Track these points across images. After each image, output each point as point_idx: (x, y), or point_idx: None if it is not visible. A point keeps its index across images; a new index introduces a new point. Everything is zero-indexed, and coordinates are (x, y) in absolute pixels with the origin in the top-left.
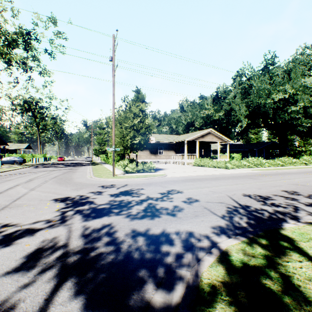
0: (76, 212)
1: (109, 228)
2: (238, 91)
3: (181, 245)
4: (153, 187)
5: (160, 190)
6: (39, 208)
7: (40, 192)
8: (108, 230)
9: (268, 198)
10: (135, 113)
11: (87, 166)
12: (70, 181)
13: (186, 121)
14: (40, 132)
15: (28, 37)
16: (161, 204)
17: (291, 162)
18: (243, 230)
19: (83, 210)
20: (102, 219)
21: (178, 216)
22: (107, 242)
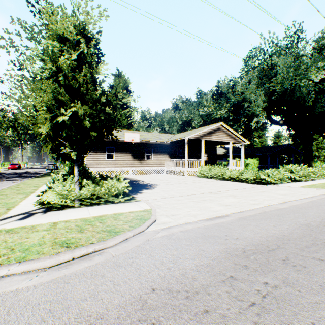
0: None
1: None
2: (254, 75)
3: None
4: None
5: None
6: None
7: None
8: None
9: None
10: (64, 38)
11: (20, 180)
12: None
13: (182, 119)
14: None
15: None
16: None
17: None
18: None
19: None
20: None
21: None
22: None
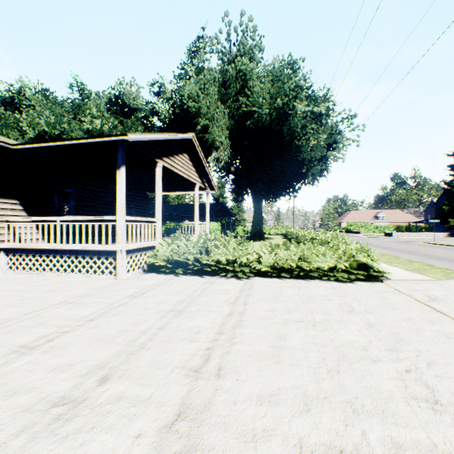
0: None
1: None
2: (217, 77)
3: None
4: None
5: None
6: None
7: None
8: None
9: None
10: None
11: None
12: None
13: (38, 128)
14: None
15: None
16: None
17: None
18: None
19: None
20: None
21: None
22: None
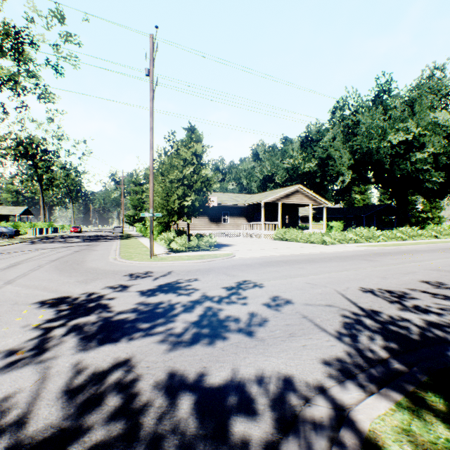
0: (71, 330)
1: (126, 370)
2: (339, 131)
3: (271, 415)
4: (214, 276)
5: (224, 281)
6: (4, 321)
7: (20, 287)
8: (122, 375)
9: (404, 296)
10: (185, 158)
11: (113, 241)
12: (79, 265)
13: (263, 174)
14: (44, 190)
15: (18, 40)
16: (226, 309)
17: (416, 234)
18: (386, 368)
19: (84, 325)
20: (116, 345)
21: (258, 337)
22: (115, 410)
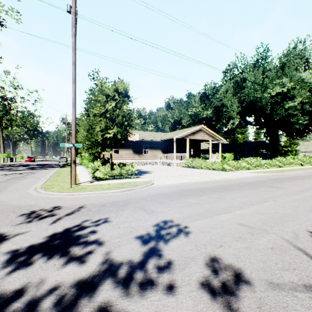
0: None
1: None
2: (230, 86)
3: None
4: (129, 213)
5: (140, 224)
6: None
7: None
8: None
9: None
10: (108, 94)
11: (53, 169)
12: None
13: (173, 118)
14: (4, 128)
15: None
16: None
17: (289, 162)
18: None
19: None
20: None
21: None
22: None
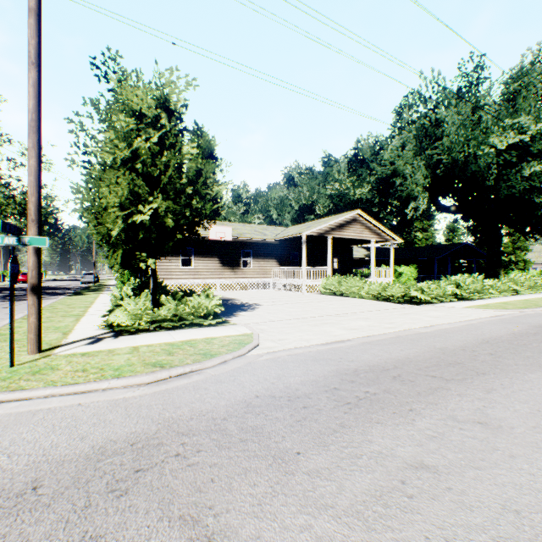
0: None
1: None
2: (411, 135)
3: None
4: None
5: None
6: None
7: None
8: None
9: None
10: (141, 113)
11: (51, 299)
12: None
13: (299, 202)
14: None
15: None
16: None
17: (533, 284)
18: None
19: None
20: None
21: None
22: None
